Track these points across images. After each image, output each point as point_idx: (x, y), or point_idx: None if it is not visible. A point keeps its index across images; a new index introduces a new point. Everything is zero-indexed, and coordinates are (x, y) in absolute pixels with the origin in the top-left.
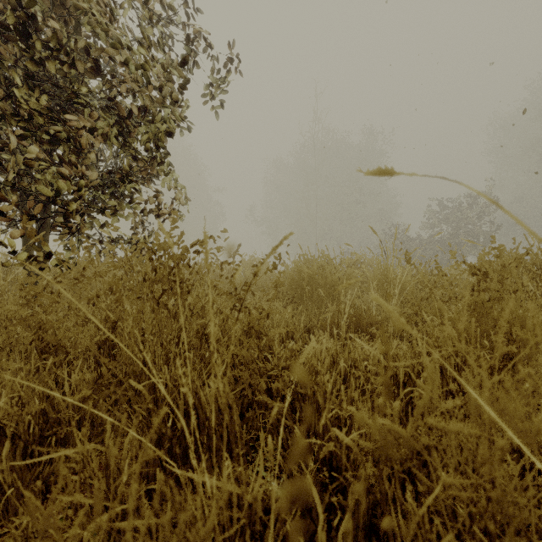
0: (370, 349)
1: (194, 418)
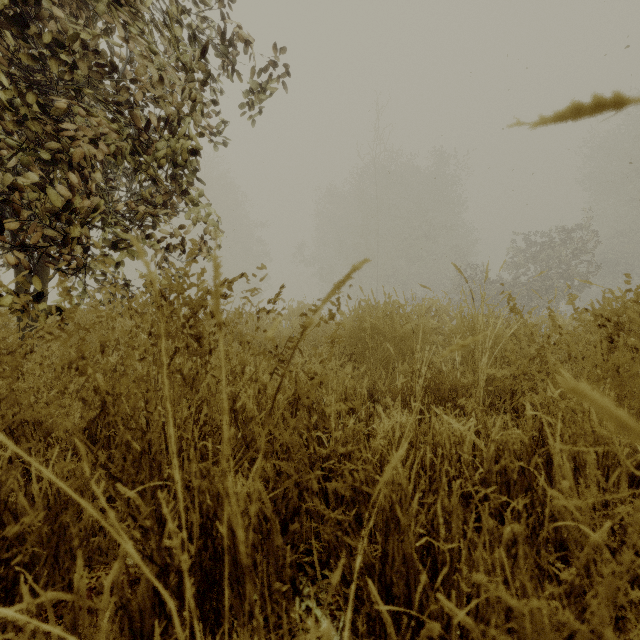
0: (461, 428)
1: (190, 594)
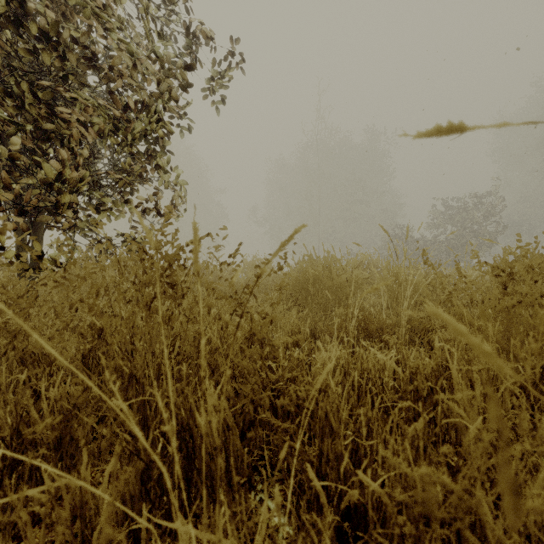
0: (384, 358)
1: (178, 465)
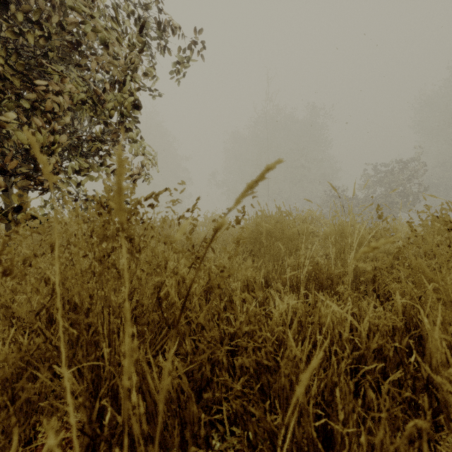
0: (340, 311)
1: None
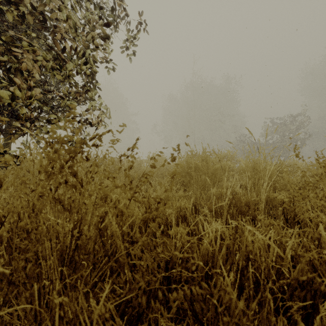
0: (263, 238)
1: None
